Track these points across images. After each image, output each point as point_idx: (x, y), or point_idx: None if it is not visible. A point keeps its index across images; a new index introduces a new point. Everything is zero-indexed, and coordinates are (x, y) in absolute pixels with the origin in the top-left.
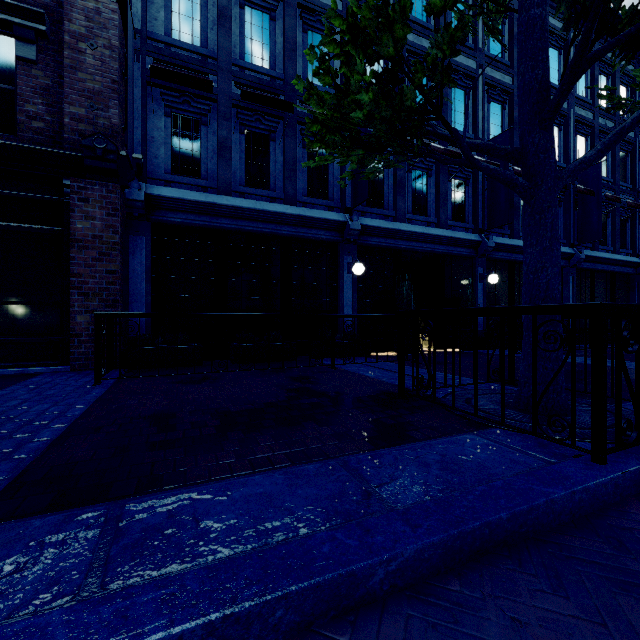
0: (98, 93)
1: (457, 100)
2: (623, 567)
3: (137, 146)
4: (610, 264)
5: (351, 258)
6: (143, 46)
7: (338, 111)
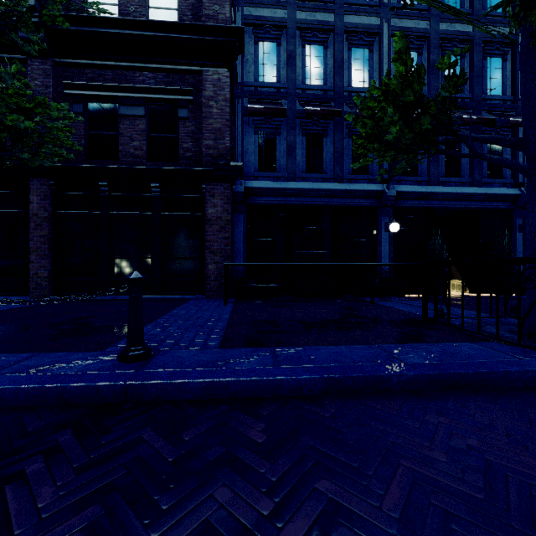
0: (219, 129)
1: (493, 68)
2: None
3: (239, 157)
4: None
5: (388, 218)
6: (242, 92)
7: (376, 129)
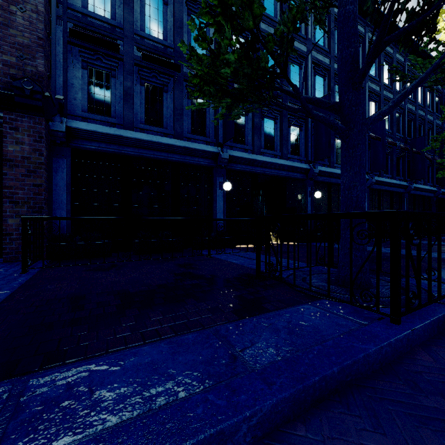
0: (26, 46)
1: (294, 72)
2: (419, 404)
3: (59, 90)
4: (390, 186)
5: (222, 178)
6: (64, 14)
7: (212, 69)
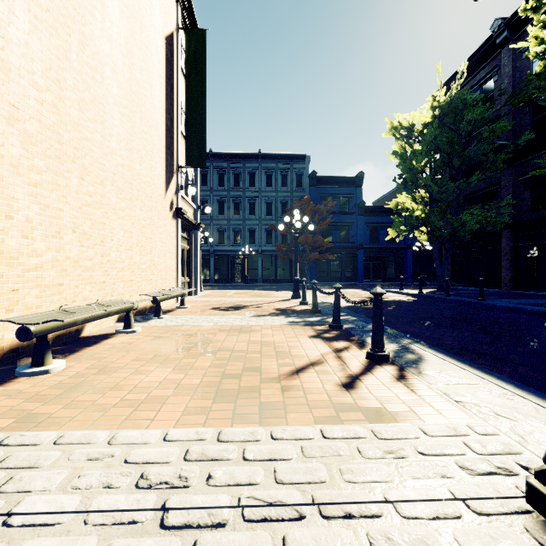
0: None
1: None
2: None
3: None
4: None
5: None
6: None
7: None
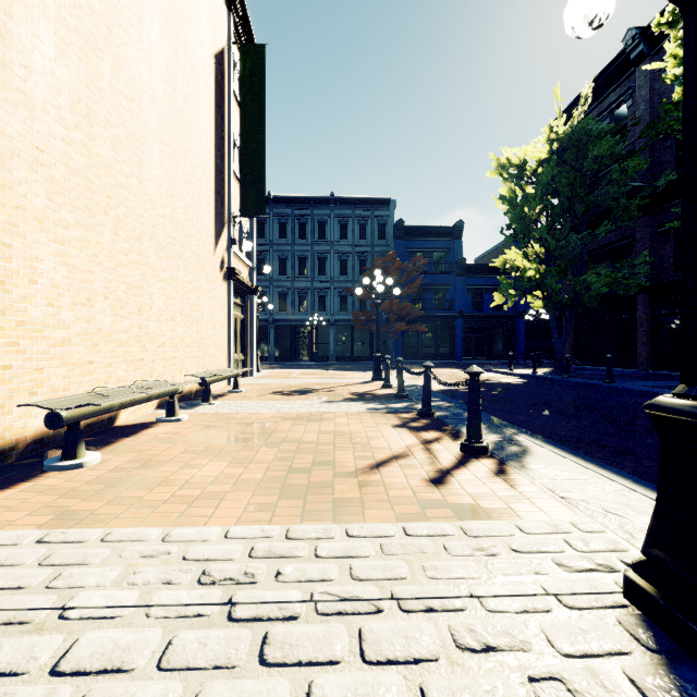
0: None
1: None
2: None
3: None
4: None
5: None
6: None
7: None
